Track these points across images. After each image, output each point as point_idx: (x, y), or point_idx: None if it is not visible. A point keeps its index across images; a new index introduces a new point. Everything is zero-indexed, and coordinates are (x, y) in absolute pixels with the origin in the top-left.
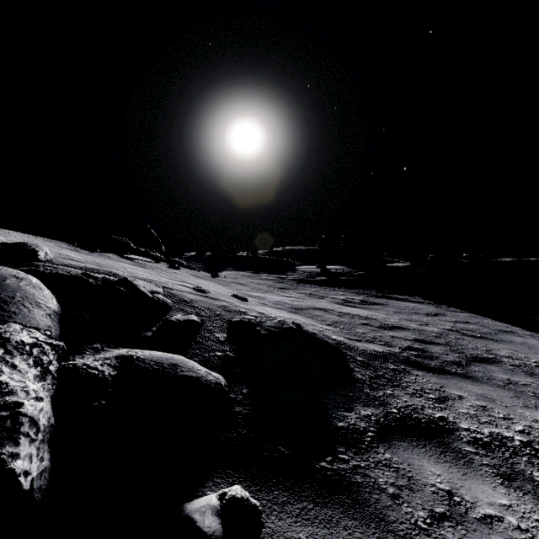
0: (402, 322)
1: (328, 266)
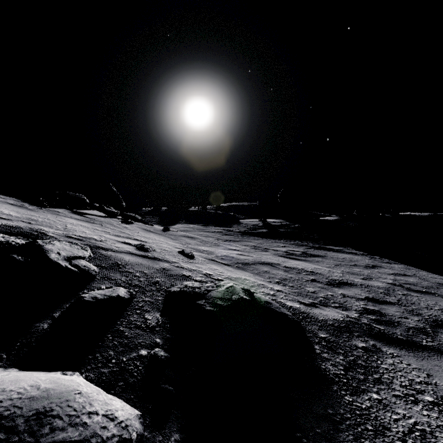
0: (347, 276)
1: (268, 219)
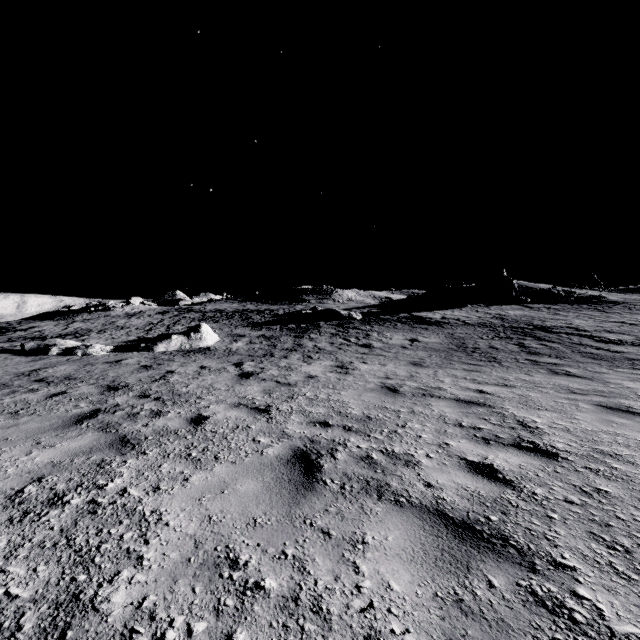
0: None
1: None
